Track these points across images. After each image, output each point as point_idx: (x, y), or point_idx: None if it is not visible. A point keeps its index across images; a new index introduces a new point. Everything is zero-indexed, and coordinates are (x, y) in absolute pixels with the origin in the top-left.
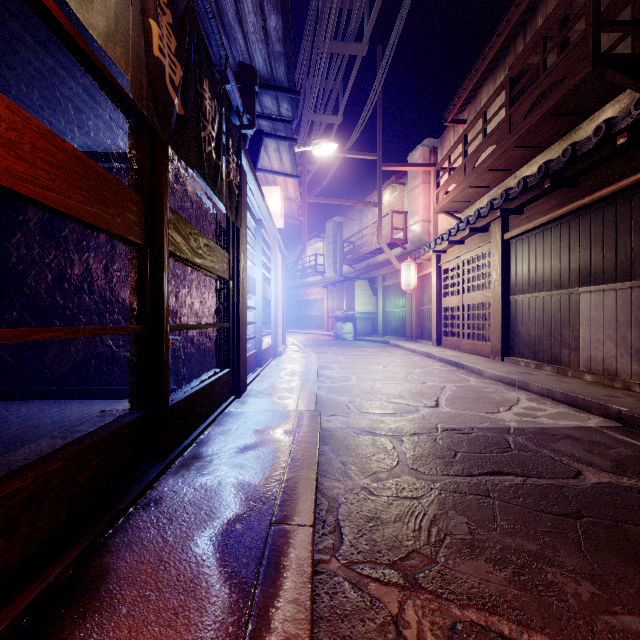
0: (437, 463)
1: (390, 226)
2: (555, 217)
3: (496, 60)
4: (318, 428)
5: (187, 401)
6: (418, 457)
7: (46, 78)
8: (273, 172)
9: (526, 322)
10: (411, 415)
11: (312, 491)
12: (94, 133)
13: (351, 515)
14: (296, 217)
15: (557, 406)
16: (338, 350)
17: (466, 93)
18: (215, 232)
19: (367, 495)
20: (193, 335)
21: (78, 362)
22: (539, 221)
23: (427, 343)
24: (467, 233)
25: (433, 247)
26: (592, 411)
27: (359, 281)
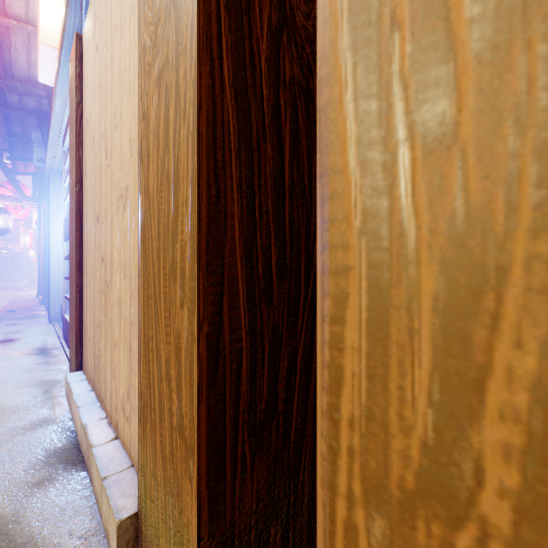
0: None
1: None
2: None
3: None
4: None
5: None
6: None
7: None
8: None
9: None
10: None
11: None
12: None
13: None
14: None
15: None
16: None
17: None
18: None
19: None
20: None
21: None
22: None
23: None
24: None
25: None
26: None
27: None
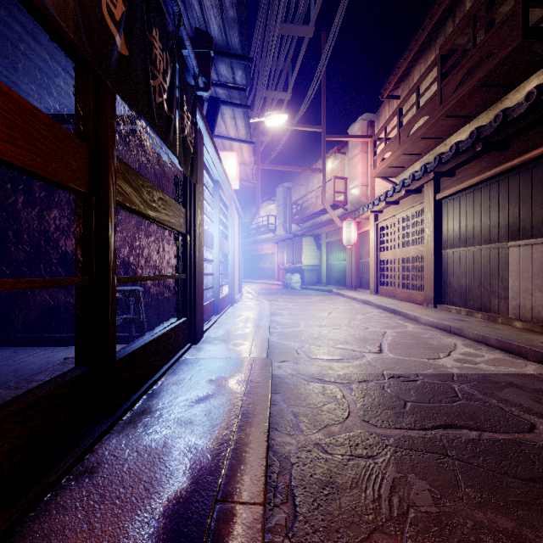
0: (388, 414)
1: (333, 190)
2: (485, 178)
3: (427, 41)
4: (270, 377)
5: (138, 353)
6: (369, 407)
7: (3, 34)
8: (229, 138)
9: (457, 273)
10: (357, 361)
11: (263, 455)
12: (57, 94)
13: (304, 479)
14: (251, 180)
15: (493, 352)
16: (288, 298)
17: (401, 71)
18: (173, 189)
19: (320, 453)
20: (153, 286)
21: (45, 311)
22: (470, 182)
23: (365, 292)
24: (402, 194)
25: (371, 207)
26: (528, 357)
27: (306, 238)
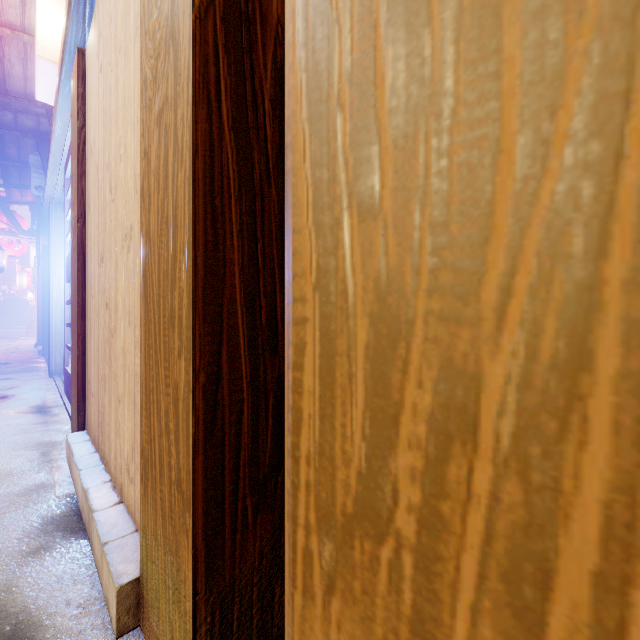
0: None
1: None
2: None
3: None
4: None
5: None
6: None
7: None
8: None
9: None
10: None
11: None
12: None
13: None
14: None
15: None
16: None
17: None
18: None
19: None
20: None
21: None
22: None
23: None
24: None
25: None
26: None
27: None
